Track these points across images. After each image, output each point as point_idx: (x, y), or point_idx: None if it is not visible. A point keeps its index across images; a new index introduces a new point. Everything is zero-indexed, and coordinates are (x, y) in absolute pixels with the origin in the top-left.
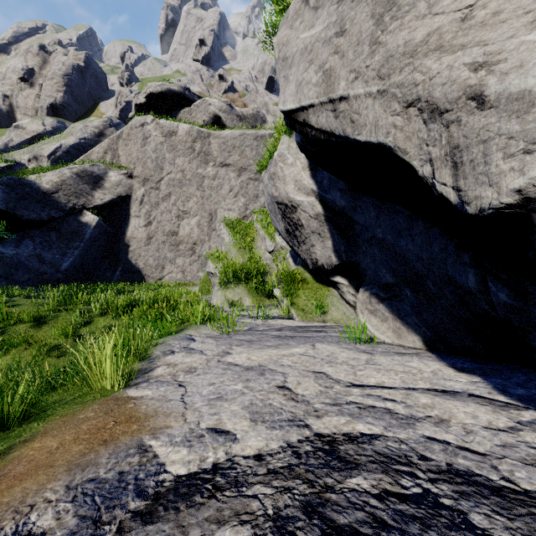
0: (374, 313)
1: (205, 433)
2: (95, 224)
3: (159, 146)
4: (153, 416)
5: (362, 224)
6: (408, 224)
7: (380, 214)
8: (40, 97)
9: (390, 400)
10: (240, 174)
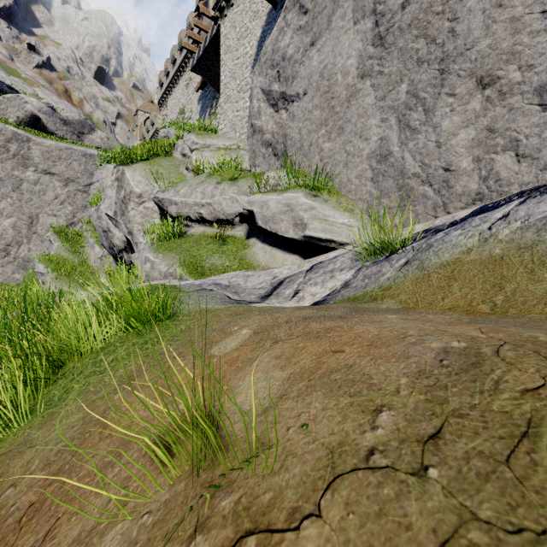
0: None
1: None
2: None
3: None
4: None
5: None
6: None
7: None
8: None
9: None
10: (67, 184)
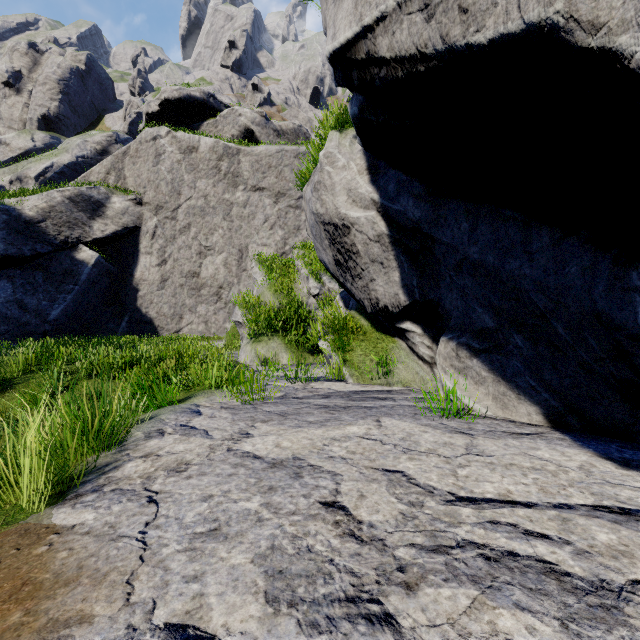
0: (464, 372)
1: None
2: (93, 262)
3: (176, 165)
4: (69, 582)
5: (447, 242)
6: (523, 236)
7: (477, 225)
8: (29, 106)
9: (539, 537)
10: (278, 201)
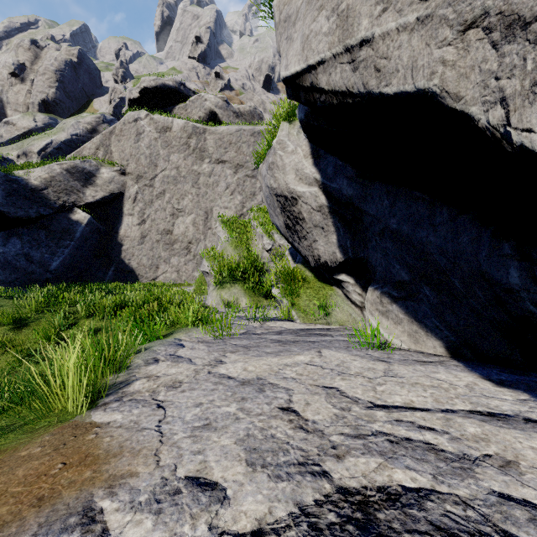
0: (386, 315)
1: (183, 486)
2: (86, 222)
3: (153, 142)
4: (116, 455)
5: (372, 214)
6: (429, 212)
7: (395, 202)
8: (31, 93)
9: (428, 429)
10: (237, 171)
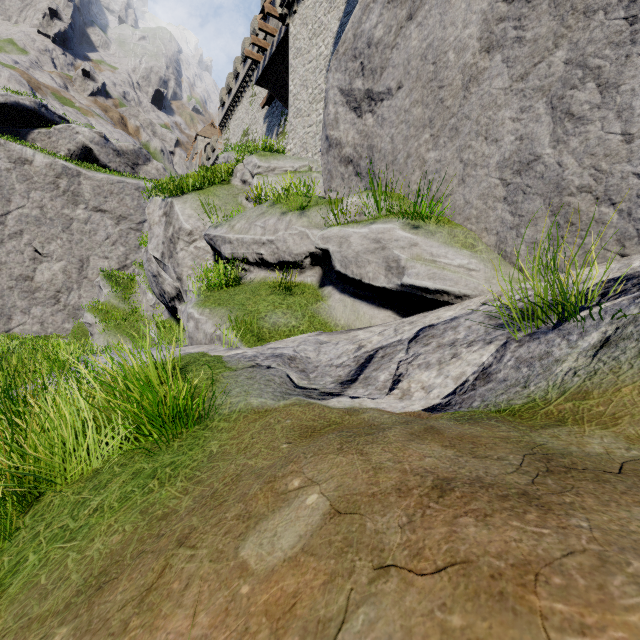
0: None
1: None
2: None
3: (5, 172)
4: None
5: None
6: None
7: None
8: None
9: None
10: (119, 222)
